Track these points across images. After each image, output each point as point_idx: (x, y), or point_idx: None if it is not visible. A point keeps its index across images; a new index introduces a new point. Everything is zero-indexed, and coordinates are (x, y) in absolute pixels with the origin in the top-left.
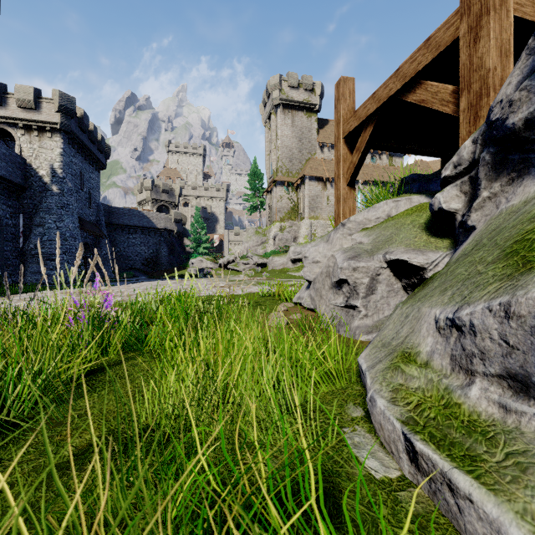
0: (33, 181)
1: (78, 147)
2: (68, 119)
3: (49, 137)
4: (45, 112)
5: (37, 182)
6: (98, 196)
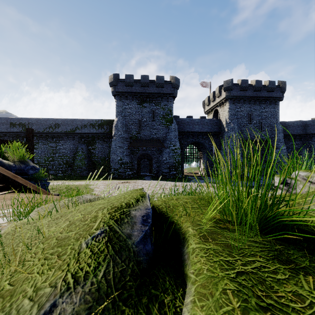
0: (222, 128)
1: (244, 100)
2: (229, 92)
3: (225, 105)
4: (222, 94)
5: (222, 128)
6: (274, 120)
